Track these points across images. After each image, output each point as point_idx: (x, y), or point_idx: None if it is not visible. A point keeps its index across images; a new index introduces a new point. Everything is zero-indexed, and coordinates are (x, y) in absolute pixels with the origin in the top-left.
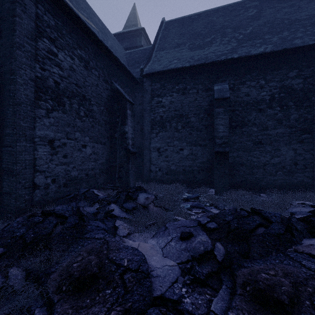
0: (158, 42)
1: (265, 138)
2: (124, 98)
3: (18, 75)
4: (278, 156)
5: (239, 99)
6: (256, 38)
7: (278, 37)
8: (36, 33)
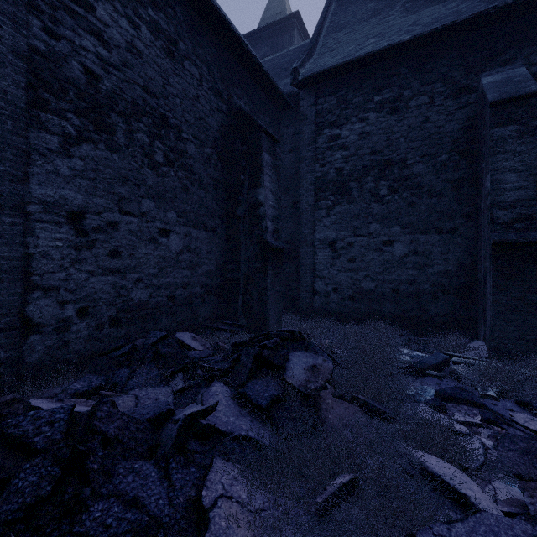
0: (329, 18)
1: None
2: (257, 127)
3: None
4: None
5: None
6: None
7: None
8: None
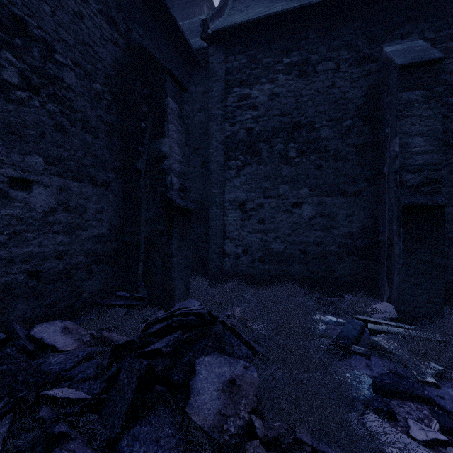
0: None
1: None
2: (160, 67)
3: None
4: None
5: (448, 76)
6: None
7: None
8: None
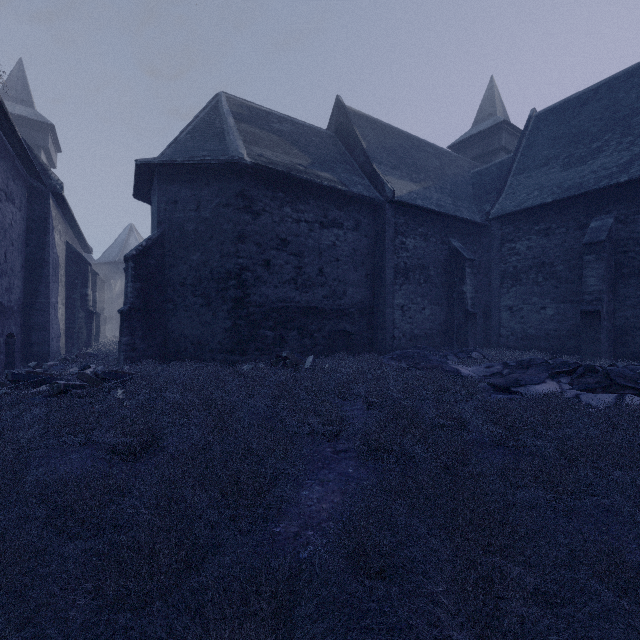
0: (518, 158)
1: None
2: (462, 257)
3: (387, 267)
4: None
5: (635, 235)
6: None
7: None
8: (394, 235)
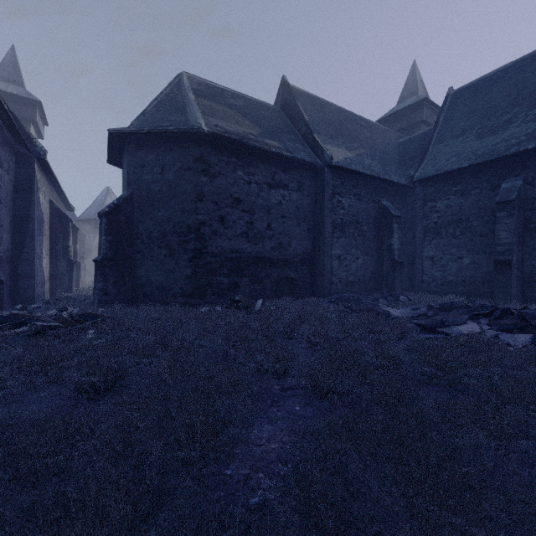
0: (437, 129)
1: None
2: (391, 214)
3: (326, 223)
4: None
5: None
6: None
7: None
8: (332, 195)
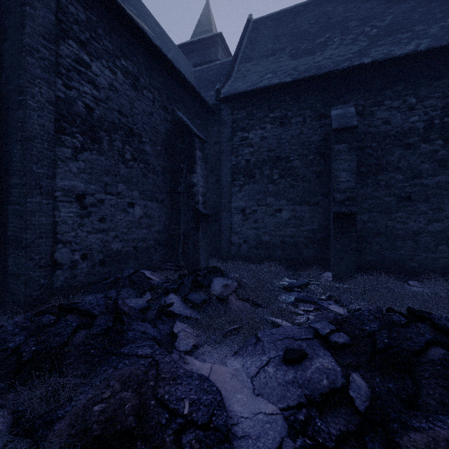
0: (242, 50)
1: (417, 191)
2: (192, 133)
3: (29, 94)
4: (439, 220)
5: (372, 129)
6: (400, 32)
7: (439, 26)
8: (57, 32)
